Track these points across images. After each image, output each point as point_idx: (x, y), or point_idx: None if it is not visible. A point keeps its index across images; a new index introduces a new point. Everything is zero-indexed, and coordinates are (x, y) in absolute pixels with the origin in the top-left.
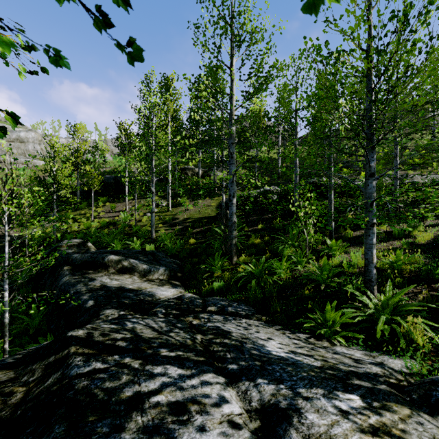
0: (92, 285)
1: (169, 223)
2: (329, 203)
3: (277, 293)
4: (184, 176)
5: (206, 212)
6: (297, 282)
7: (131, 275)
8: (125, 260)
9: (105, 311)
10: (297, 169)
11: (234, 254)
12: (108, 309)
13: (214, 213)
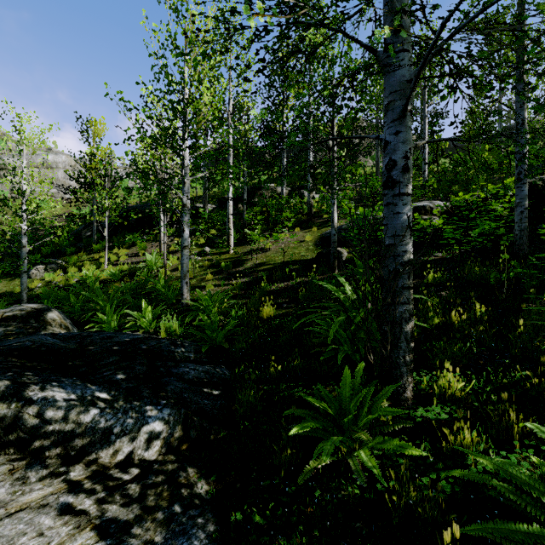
0: None
1: (225, 273)
2: None
3: None
4: (258, 197)
5: (297, 252)
6: None
7: (25, 456)
8: (13, 396)
9: None
10: (525, 135)
11: (406, 373)
12: None
13: (311, 254)
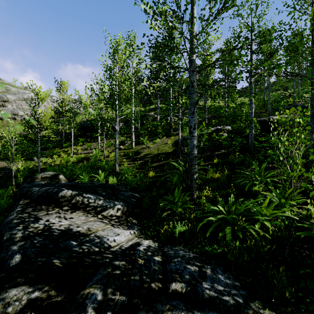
0: (33, 227)
1: (131, 158)
2: (313, 132)
3: (266, 252)
4: (145, 120)
5: (164, 148)
6: (290, 235)
7: (85, 212)
8: (80, 195)
9: (8, 291)
10: (252, 105)
11: (195, 190)
12: (14, 288)
13: (170, 150)
